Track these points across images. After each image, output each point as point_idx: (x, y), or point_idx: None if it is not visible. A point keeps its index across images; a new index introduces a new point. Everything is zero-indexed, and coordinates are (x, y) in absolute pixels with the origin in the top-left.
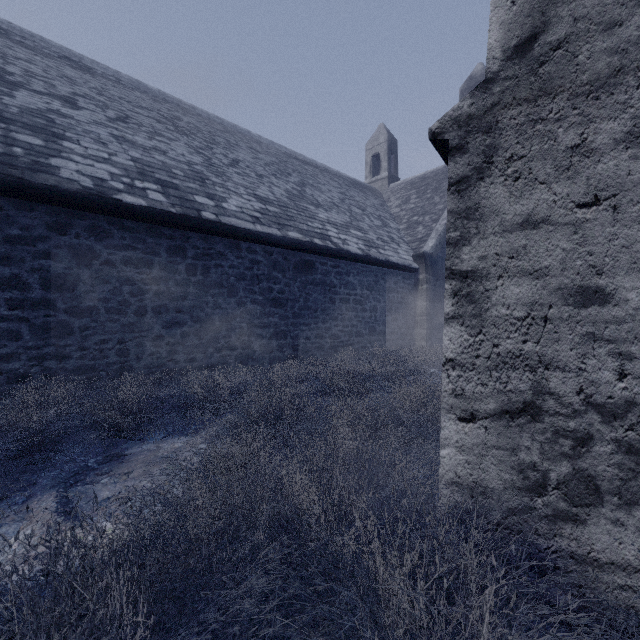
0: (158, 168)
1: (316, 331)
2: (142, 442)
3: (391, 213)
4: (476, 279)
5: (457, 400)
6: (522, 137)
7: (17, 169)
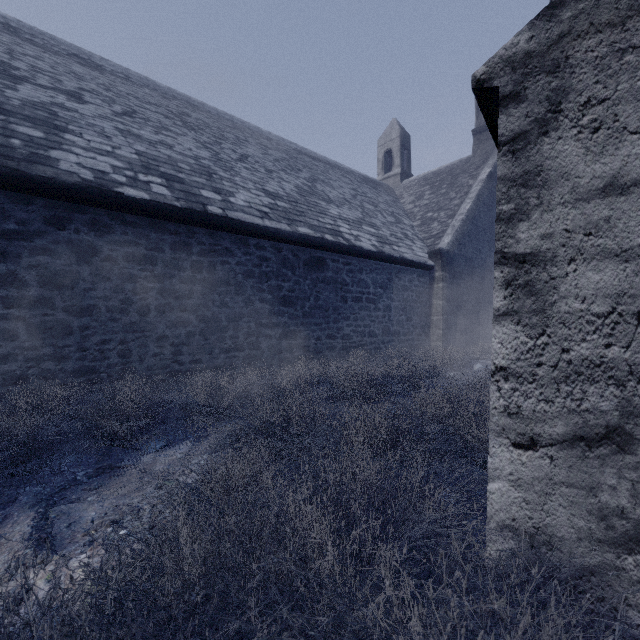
0: (163, 162)
1: (327, 331)
2: (139, 452)
3: (404, 210)
4: (537, 264)
5: (511, 420)
6: (604, 74)
7: (13, 160)
